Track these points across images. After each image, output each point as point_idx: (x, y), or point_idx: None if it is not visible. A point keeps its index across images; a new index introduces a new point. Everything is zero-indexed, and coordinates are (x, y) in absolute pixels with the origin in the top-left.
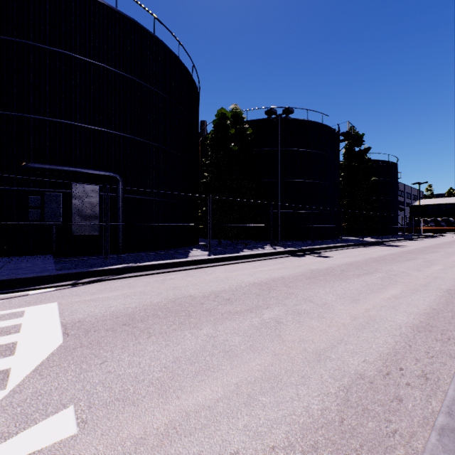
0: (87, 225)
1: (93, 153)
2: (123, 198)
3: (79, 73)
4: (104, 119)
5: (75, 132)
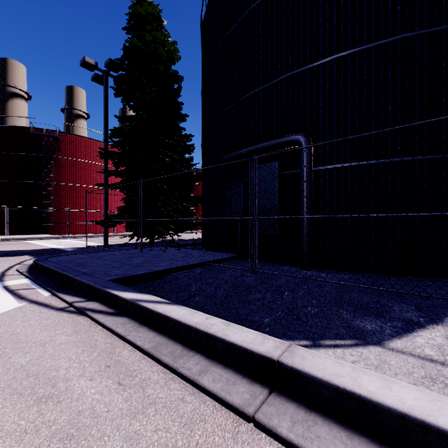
0: (263, 221)
1: (275, 118)
2: (308, 173)
3: (262, 21)
4: (288, 59)
5: (257, 102)
